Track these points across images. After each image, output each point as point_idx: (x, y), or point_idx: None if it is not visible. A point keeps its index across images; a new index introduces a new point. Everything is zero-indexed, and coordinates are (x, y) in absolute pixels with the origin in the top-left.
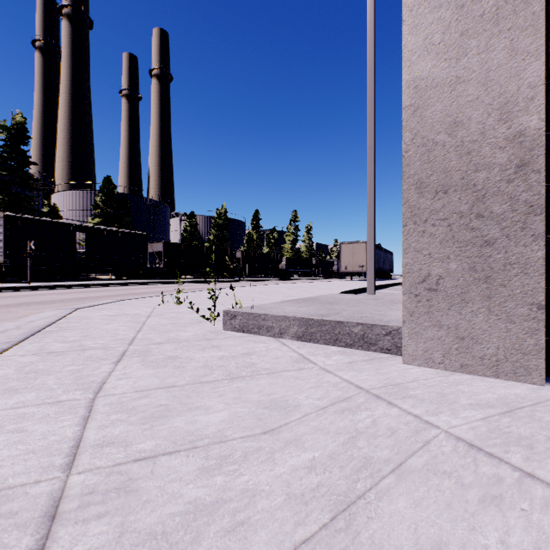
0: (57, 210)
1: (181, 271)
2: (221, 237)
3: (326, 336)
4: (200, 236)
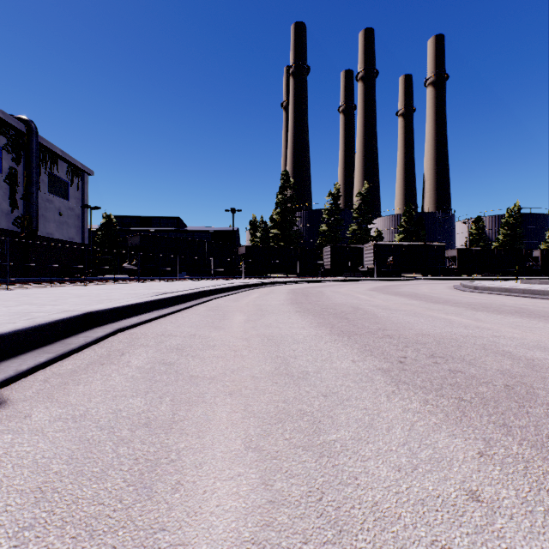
0: (381, 233)
1: (472, 270)
2: (512, 236)
3: (544, 283)
4: (487, 238)
